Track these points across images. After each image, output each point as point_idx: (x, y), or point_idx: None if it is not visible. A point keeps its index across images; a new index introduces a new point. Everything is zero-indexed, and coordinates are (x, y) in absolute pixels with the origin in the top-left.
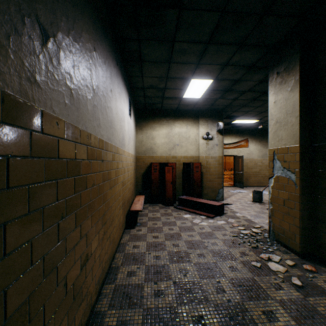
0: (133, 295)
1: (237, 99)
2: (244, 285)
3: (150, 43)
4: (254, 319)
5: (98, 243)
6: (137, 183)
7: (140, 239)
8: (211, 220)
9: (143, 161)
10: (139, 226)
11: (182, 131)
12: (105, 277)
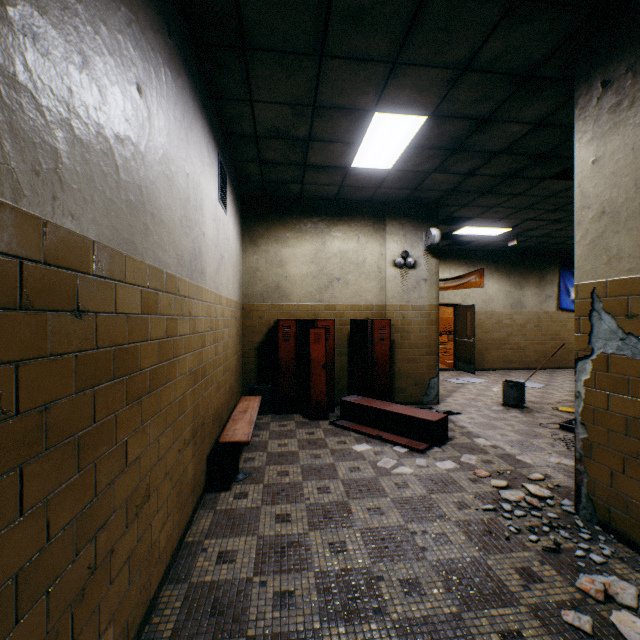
0: None
1: (474, 174)
2: None
3: None
4: None
5: (39, 638)
6: (245, 367)
7: (242, 528)
8: (420, 459)
9: (259, 317)
10: (242, 482)
11: (348, 248)
12: None
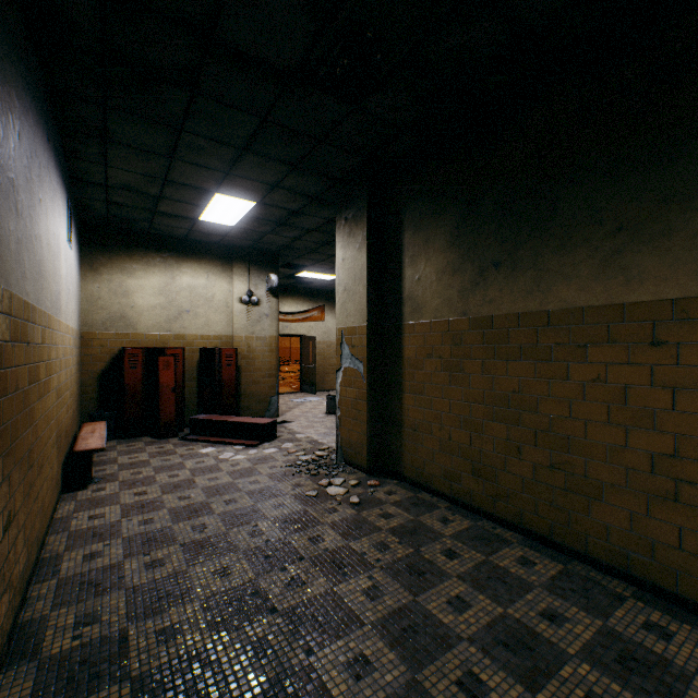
0: (103, 581)
1: (300, 239)
2: (292, 520)
3: (131, 118)
4: (297, 548)
5: (23, 500)
6: (84, 396)
7: (106, 503)
8: (253, 450)
9: (101, 345)
10: (98, 483)
11: (198, 283)
12: (32, 573)
